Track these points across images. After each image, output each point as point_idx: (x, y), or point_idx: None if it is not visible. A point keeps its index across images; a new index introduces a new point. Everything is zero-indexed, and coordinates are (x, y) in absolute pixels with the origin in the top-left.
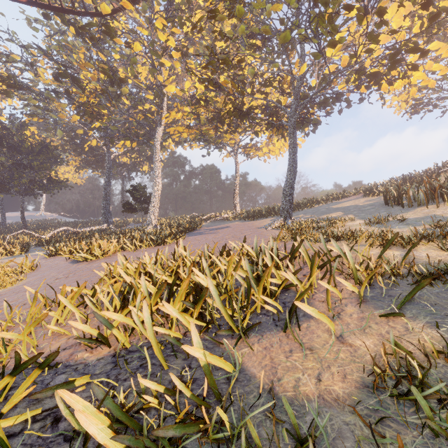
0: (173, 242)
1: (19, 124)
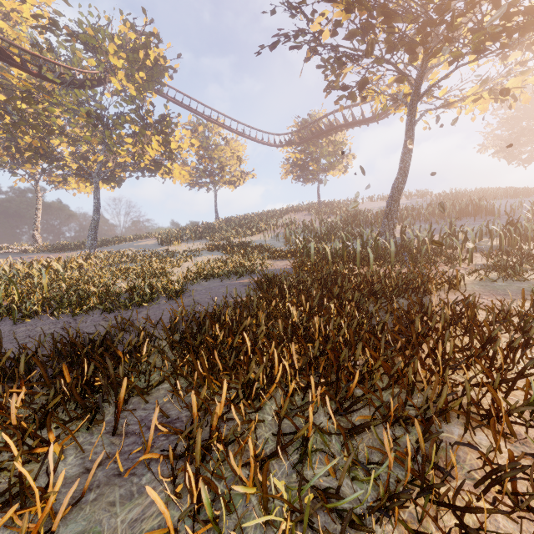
0: None
1: None
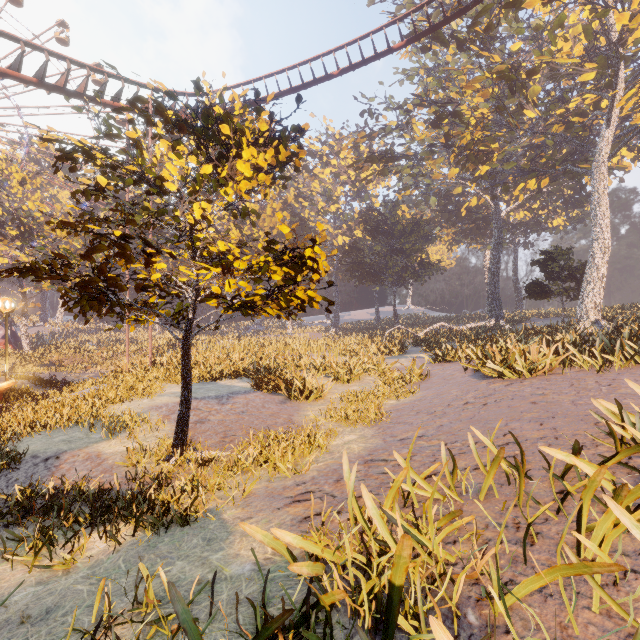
0: None
1: (391, 206)
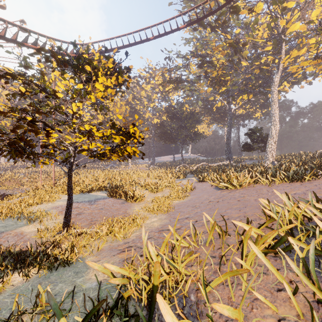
0: (312, 179)
1: (180, 105)
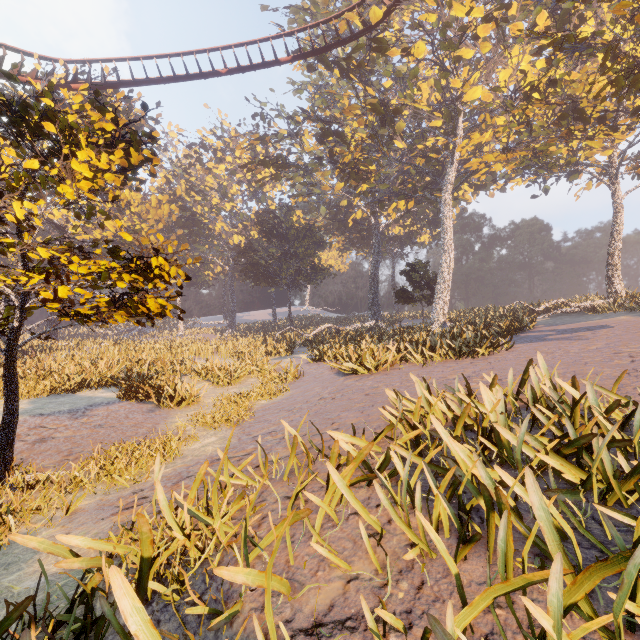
0: (489, 353)
1: (286, 210)
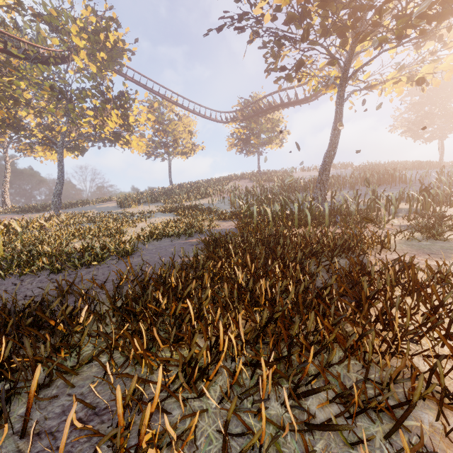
0: None
1: None
